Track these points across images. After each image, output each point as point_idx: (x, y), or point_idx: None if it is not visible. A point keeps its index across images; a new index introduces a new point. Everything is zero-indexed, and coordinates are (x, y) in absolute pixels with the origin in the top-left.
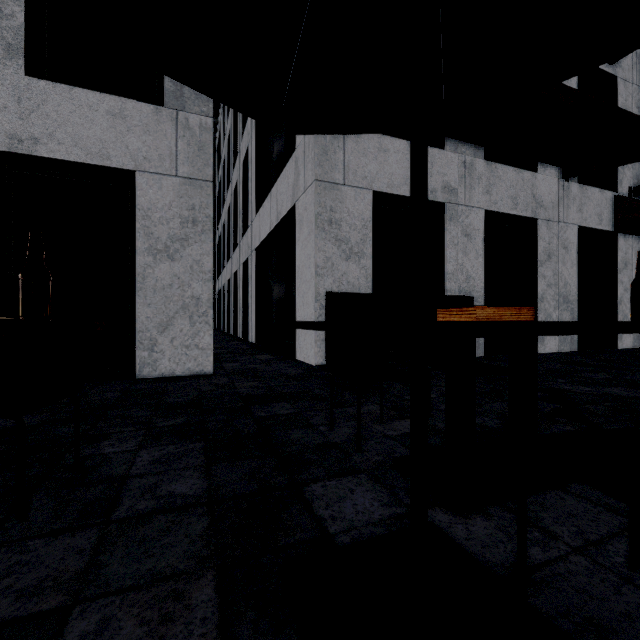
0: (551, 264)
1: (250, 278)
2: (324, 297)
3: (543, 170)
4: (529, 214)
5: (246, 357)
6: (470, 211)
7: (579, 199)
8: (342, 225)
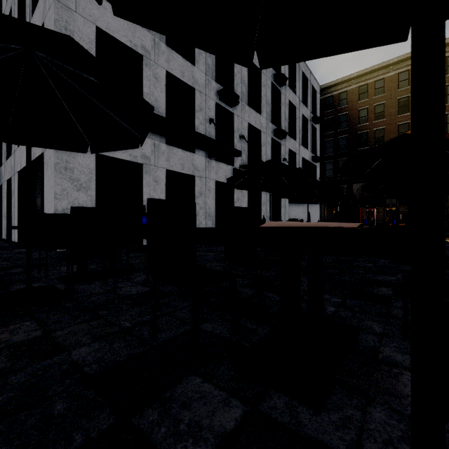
0: (202, 198)
1: (13, 193)
2: (61, 212)
3: (198, 152)
4: (190, 173)
5: (4, 251)
6: (158, 169)
7: (216, 168)
8: (75, 171)
